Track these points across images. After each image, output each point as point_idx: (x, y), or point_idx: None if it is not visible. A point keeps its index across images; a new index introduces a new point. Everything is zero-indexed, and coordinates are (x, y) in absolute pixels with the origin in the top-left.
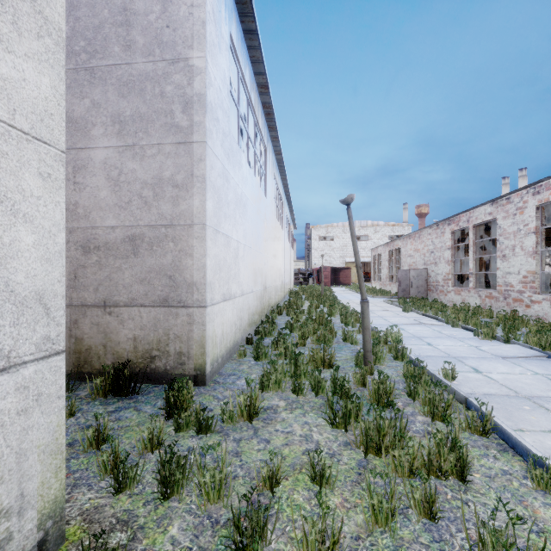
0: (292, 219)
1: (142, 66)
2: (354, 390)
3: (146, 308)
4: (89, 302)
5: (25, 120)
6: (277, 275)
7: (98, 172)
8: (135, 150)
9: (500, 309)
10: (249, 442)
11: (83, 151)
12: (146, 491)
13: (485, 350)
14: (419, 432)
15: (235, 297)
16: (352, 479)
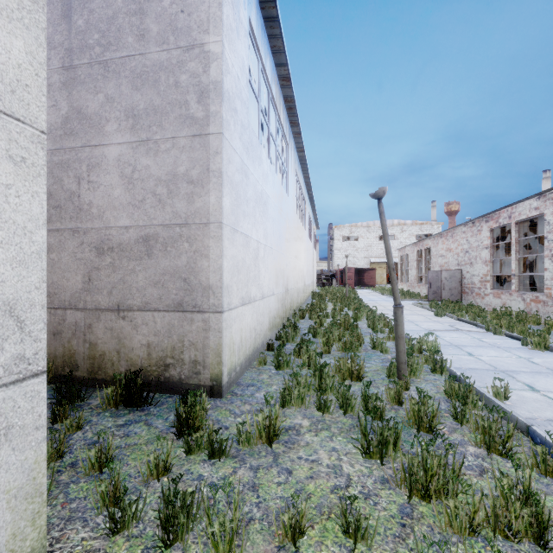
0: (314, 219)
1: (156, 56)
2: (388, 409)
3: (160, 313)
4: (102, 306)
5: None
6: (299, 277)
7: (112, 170)
8: (149, 145)
9: (549, 315)
10: (267, 471)
11: (97, 149)
12: (147, 532)
13: (539, 363)
14: (473, 469)
15: (255, 300)
16: (394, 532)
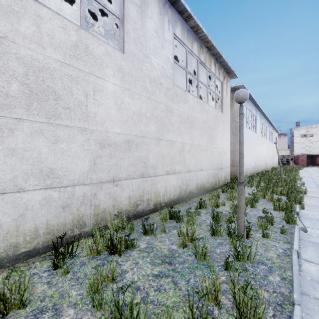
0: (275, 130)
1: None
2: None
3: None
4: None
5: (229, 148)
6: (262, 160)
7: None
8: None
9: None
10: None
11: None
12: None
13: None
14: None
15: (245, 165)
16: None
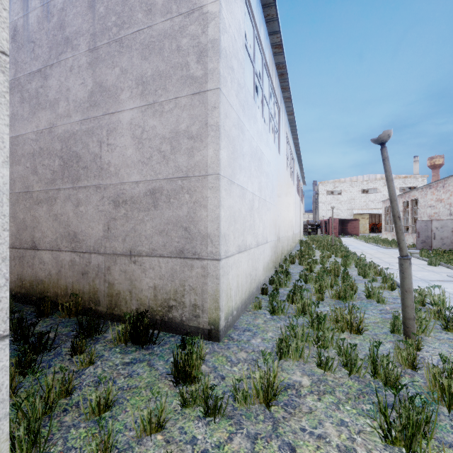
0: (301, 176)
1: (161, 26)
2: (399, 373)
3: (164, 259)
4: (118, 251)
5: None
6: (289, 227)
7: (125, 133)
8: (155, 107)
9: None
10: (266, 444)
11: (114, 115)
12: None
13: None
14: None
15: (250, 248)
16: None
